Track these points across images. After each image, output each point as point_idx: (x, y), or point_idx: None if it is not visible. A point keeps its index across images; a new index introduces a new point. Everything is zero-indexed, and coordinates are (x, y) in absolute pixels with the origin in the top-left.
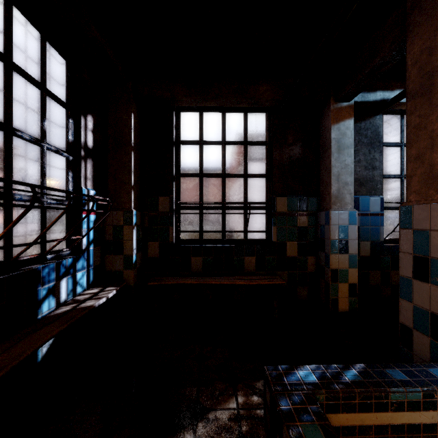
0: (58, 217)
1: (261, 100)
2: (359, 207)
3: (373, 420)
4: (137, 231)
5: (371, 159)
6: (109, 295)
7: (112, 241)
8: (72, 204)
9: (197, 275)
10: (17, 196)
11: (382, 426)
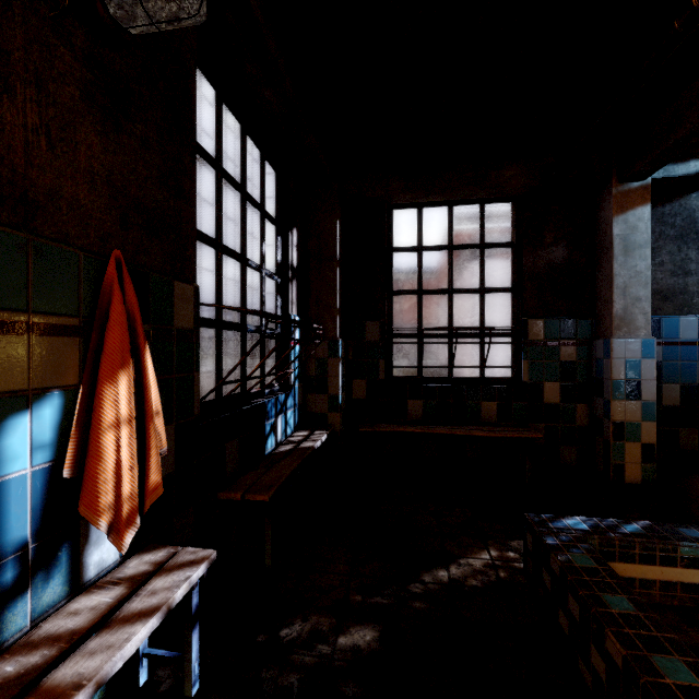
0: (291, 349)
1: (506, 189)
2: (661, 333)
3: (657, 575)
4: (342, 365)
5: (681, 260)
6: (322, 439)
7: (315, 377)
8: (280, 334)
9: (416, 424)
10: (249, 327)
11: (668, 583)
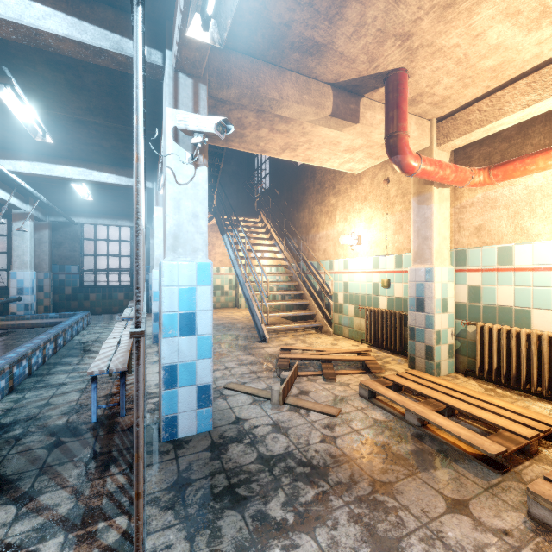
0: None
1: None
2: (65, 270)
3: None
4: None
5: (73, 247)
6: None
7: None
8: None
9: None
10: None
11: None
